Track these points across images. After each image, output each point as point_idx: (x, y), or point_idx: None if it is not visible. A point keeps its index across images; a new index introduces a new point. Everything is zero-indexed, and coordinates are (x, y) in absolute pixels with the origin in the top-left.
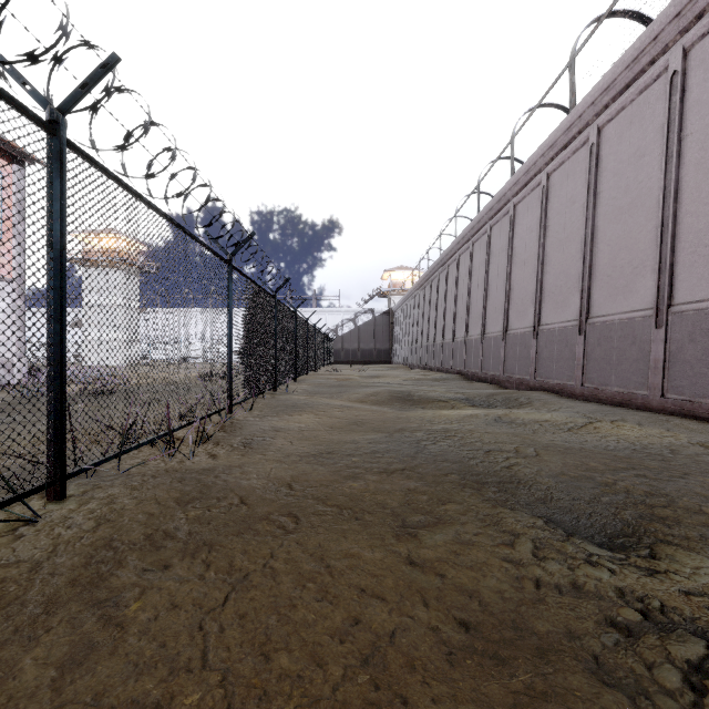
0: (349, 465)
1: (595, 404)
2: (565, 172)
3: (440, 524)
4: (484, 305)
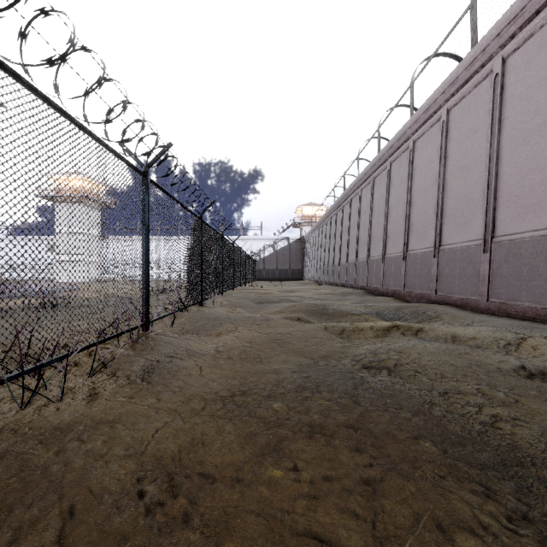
0: (268, 420)
1: (506, 319)
2: (466, 105)
3: None
4: (385, 230)
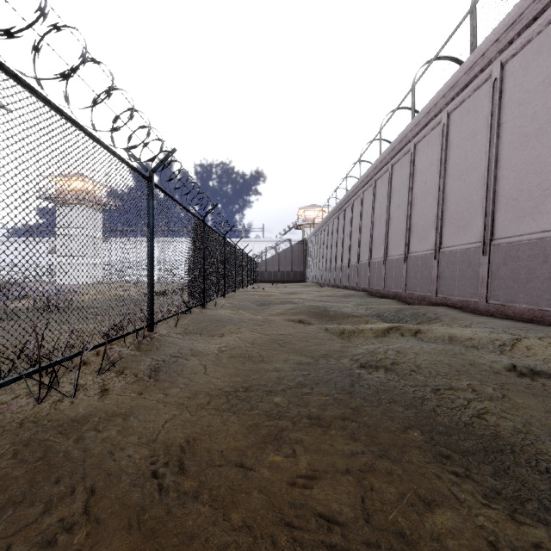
0: (270, 413)
1: (504, 320)
2: (466, 109)
3: None
4: (386, 232)
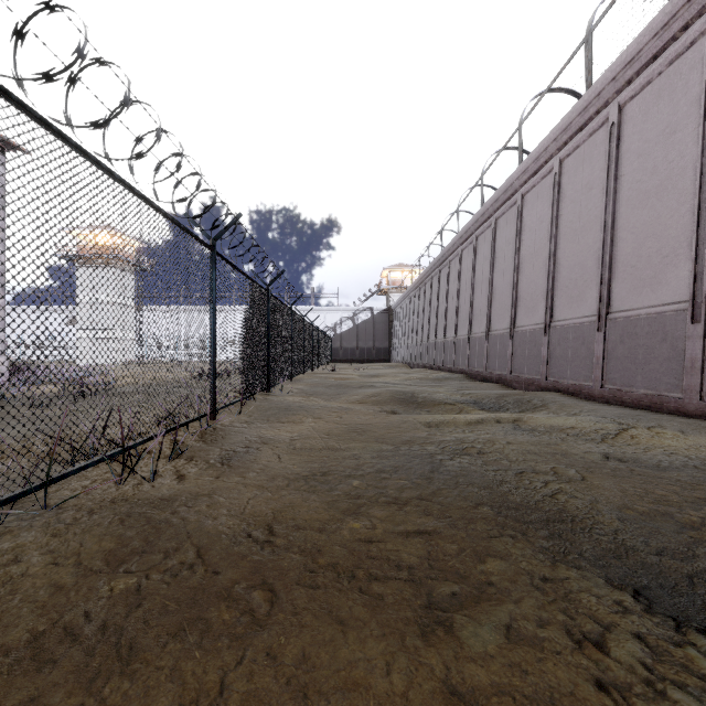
0: (349, 493)
1: (619, 408)
2: (580, 156)
3: (483, 601)
4: (489, 301)
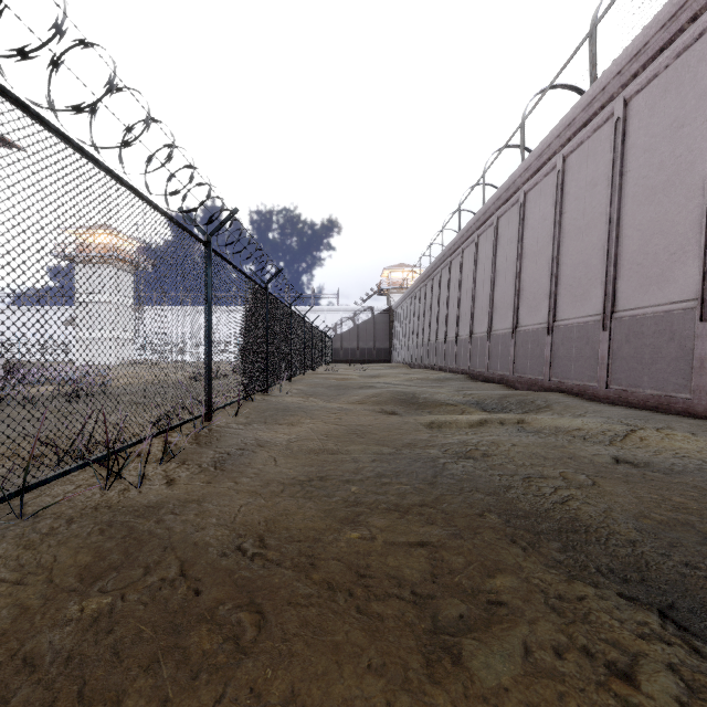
0: (347, 500)
1: (625, 409)
2: (584, 153)
3: (494, 625)
4: (491, 300)
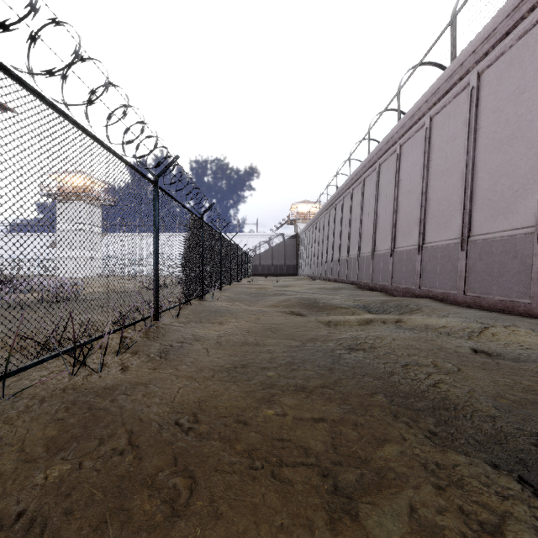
0: (264, 383)
1: (479, 311)
2: (446, 114)
3: (384, 488)
4: (374, 228)
